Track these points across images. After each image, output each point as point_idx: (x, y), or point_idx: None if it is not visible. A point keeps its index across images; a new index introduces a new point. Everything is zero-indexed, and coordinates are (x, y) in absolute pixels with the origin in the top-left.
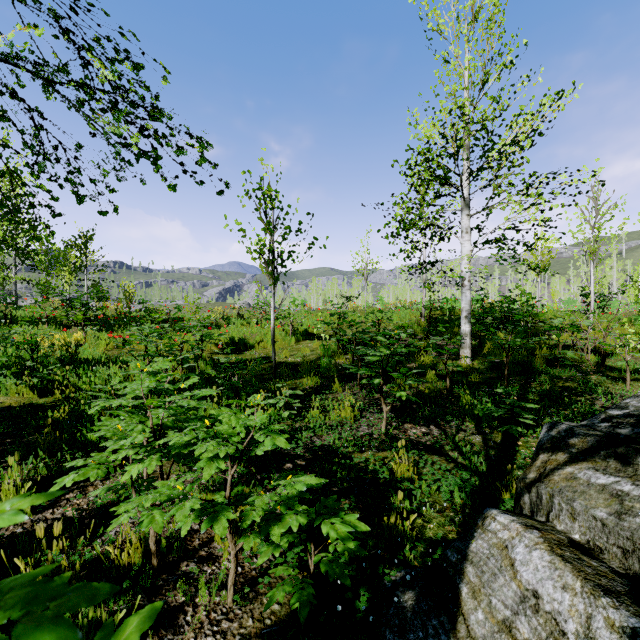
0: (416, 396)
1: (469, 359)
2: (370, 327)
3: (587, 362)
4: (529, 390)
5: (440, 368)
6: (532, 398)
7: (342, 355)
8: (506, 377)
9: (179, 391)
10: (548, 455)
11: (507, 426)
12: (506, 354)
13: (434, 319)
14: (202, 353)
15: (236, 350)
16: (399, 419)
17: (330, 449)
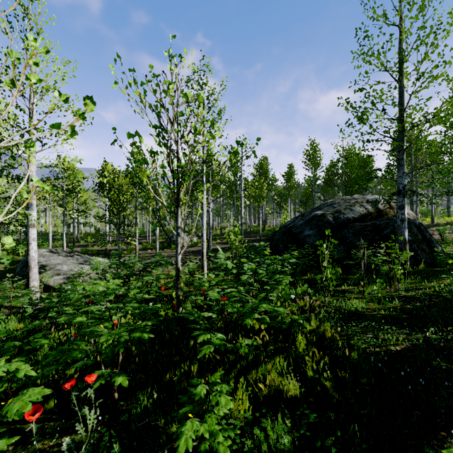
0: None
1: None
2: None
3: None
4: None
5: None
6: None
7: None
8: None
9: None
10: (40, 273)
11: None
12: None
13: None
14: None
15: None
16: None
17: None
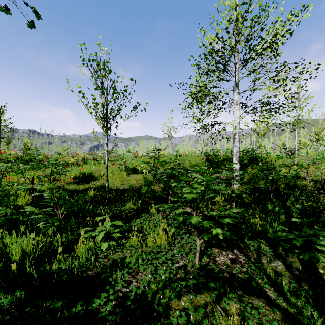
0: (212, 216)
1: (238, 186)
2: (178, 165)
3: (308, 187)
4: (292, 210)
5: (221, 192)
6: (295, 216)
7: (156, 184)
8: (271, 200)
9: (5, 225)
10: None
11: (307, 254)
12: (270, 183)
13: (210, 161)
14: (59, 184)
15: (86, 181)
16: (206, 243)
17: (144, 303)
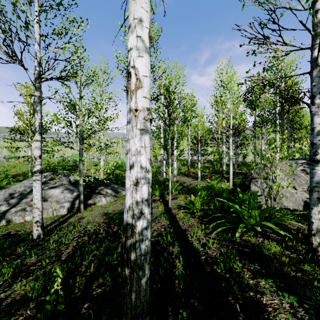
0: None
1: None
2: None
3: None
4: None
5: None
6: None
7: None
8: None
9: None
10: None
11: None
12: None
13: None
14: None
15: None
16: None
17: None
